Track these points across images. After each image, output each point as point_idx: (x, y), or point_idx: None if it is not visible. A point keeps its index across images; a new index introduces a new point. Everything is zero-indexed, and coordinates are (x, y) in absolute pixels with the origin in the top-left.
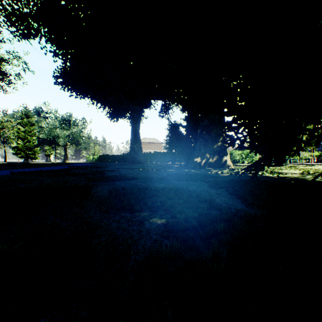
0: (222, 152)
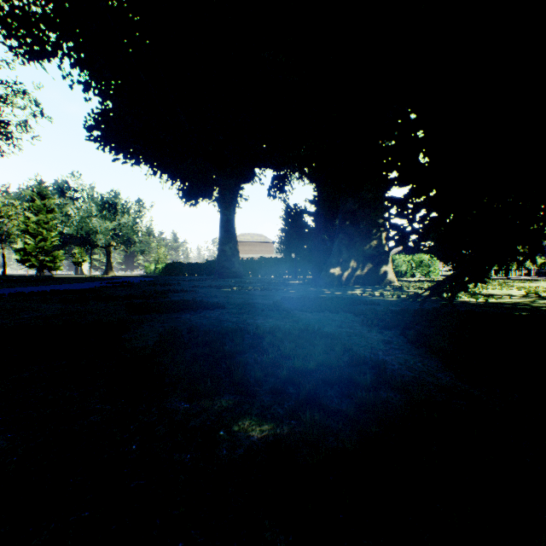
0: (379, 258)
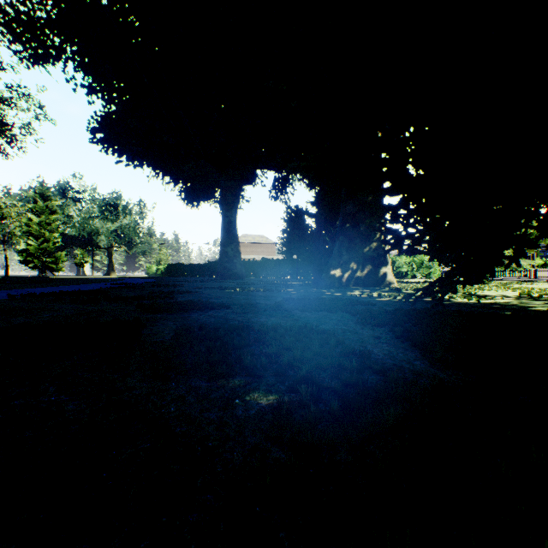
0: (379, 260)
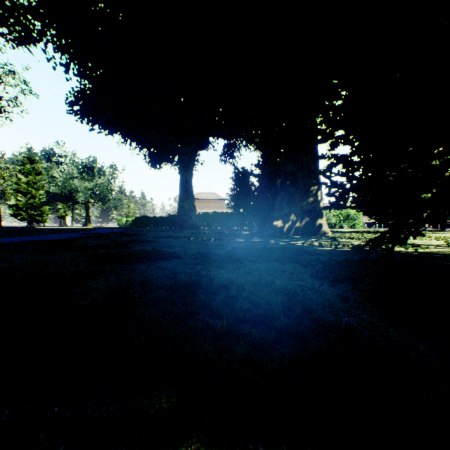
0: (315, 212)
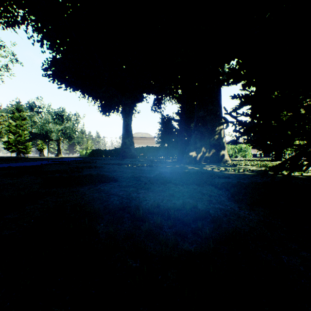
0: (219, 146)
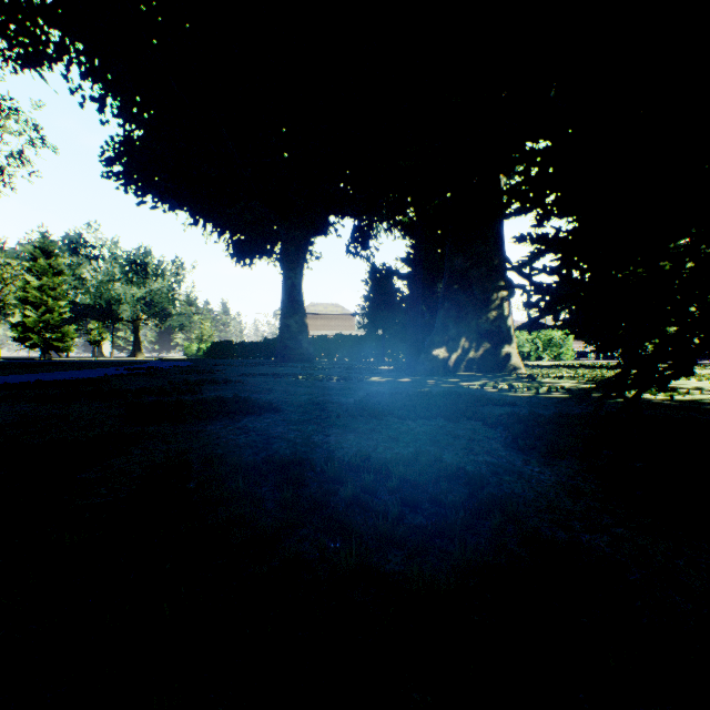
0: (500, 335)
